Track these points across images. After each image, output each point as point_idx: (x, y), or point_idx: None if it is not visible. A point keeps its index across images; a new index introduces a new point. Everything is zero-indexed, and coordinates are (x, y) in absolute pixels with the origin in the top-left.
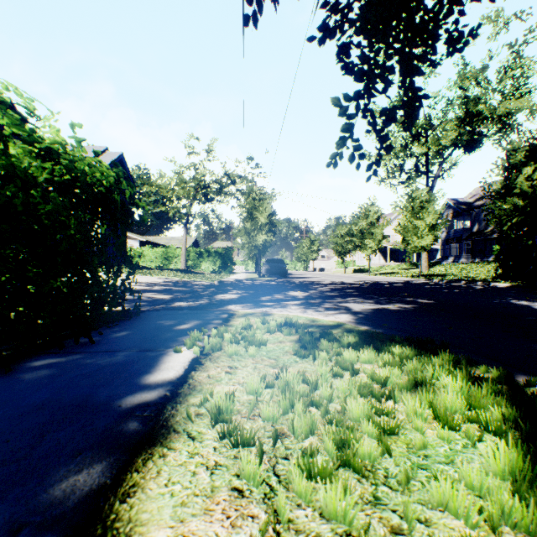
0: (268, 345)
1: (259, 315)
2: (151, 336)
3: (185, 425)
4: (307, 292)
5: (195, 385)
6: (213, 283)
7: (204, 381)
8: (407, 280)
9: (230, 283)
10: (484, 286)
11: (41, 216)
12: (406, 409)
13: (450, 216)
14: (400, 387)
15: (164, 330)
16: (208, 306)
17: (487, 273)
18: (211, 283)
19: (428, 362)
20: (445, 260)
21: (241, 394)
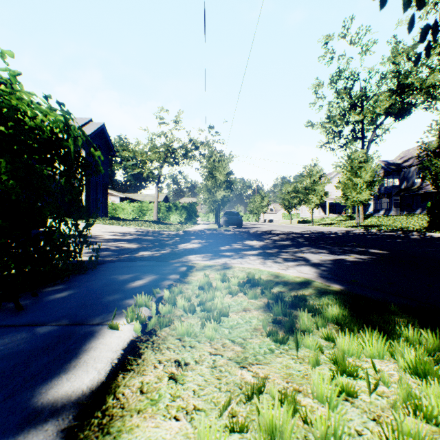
0: (230, 316)
1: (219, 268)
2: (94, 297)
3: None
4: (262, 241)
5: (113, 417)
6: (179, 232)
7: (130, 403)
8: (347, 230)
9: (193, 232)
10: (421, 236)
11: None
12: None
13: (381, 175)
14: None
15: (114, 288)
16: (169, 256)
17: (418, 224)
18: (177, 232)
19: None
20: (376, 213)
21: None
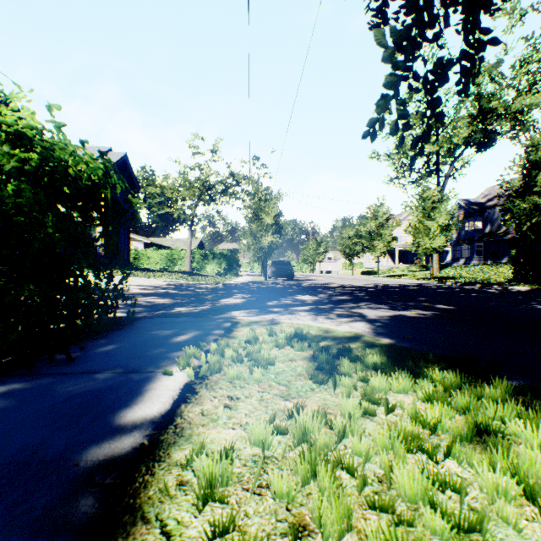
0: (276, 364)
1: (266, 323)
2: (141, 350)
3: (160, 507)
4: (316, 296)
5: (184, 428)
6: (218, 286)
7: (195, 420)
8: (418, 283)
9: (235, 286)
10: (502, 289)
11: (9, 211)
12: (484, 485)
13: (461, 217)
14: (457, 435)
15: (158, 342)
16: (210, 312)
17: (502, 275)
18: (216, 286)
19: (481, 394)
20: (455, 262)
21: (242, 445)
